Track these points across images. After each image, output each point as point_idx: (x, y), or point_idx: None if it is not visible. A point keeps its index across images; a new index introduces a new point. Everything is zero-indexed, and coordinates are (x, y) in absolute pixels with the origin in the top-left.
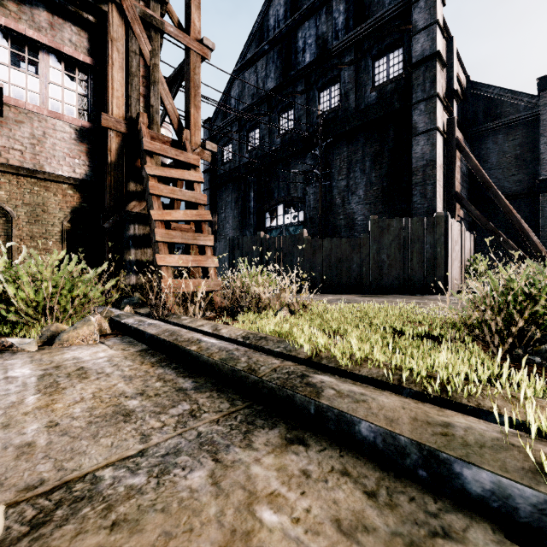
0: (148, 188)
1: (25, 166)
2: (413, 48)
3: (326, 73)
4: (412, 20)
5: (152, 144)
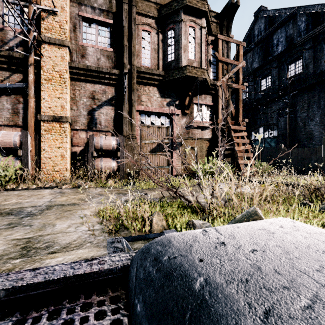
0: (233, 141)
1: (200, 137)
2: None
3: (292, 55)
4: None
5: (233, 127)
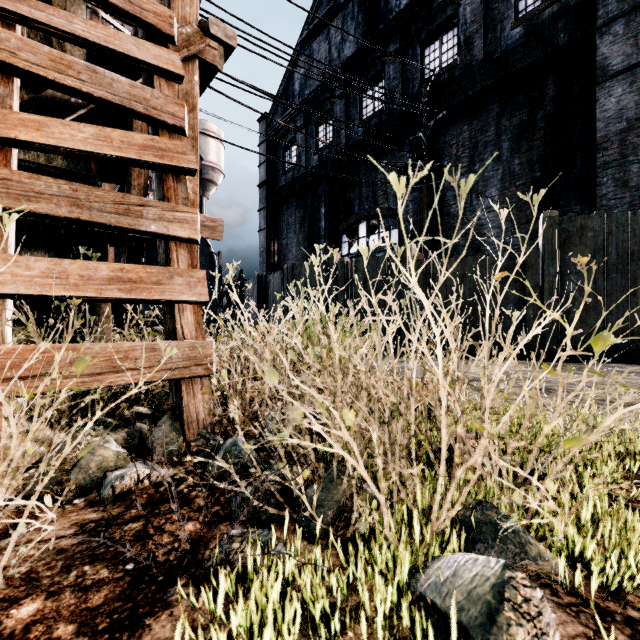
0: None
1: None
2: None
3: (433, 17)
4: None
5: None
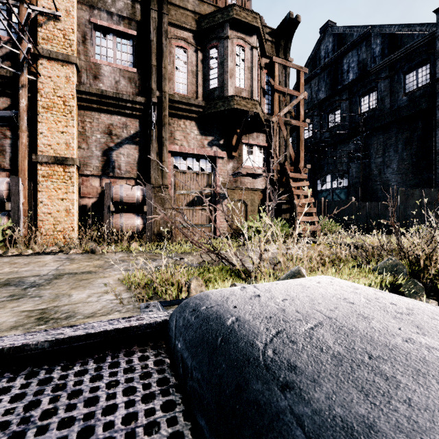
0: (292, 192)
1: (251, 187)
2: (437, 67)
3: (365, 86)
4: (436, 47)
5: (292, 174)
